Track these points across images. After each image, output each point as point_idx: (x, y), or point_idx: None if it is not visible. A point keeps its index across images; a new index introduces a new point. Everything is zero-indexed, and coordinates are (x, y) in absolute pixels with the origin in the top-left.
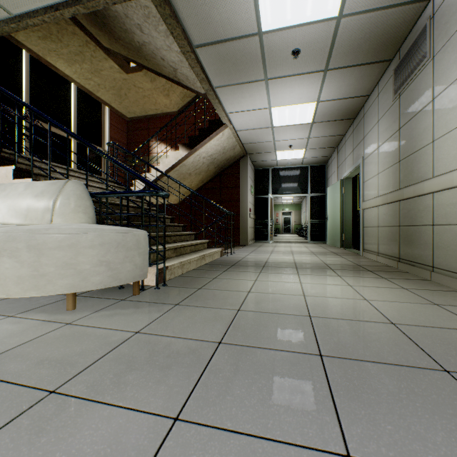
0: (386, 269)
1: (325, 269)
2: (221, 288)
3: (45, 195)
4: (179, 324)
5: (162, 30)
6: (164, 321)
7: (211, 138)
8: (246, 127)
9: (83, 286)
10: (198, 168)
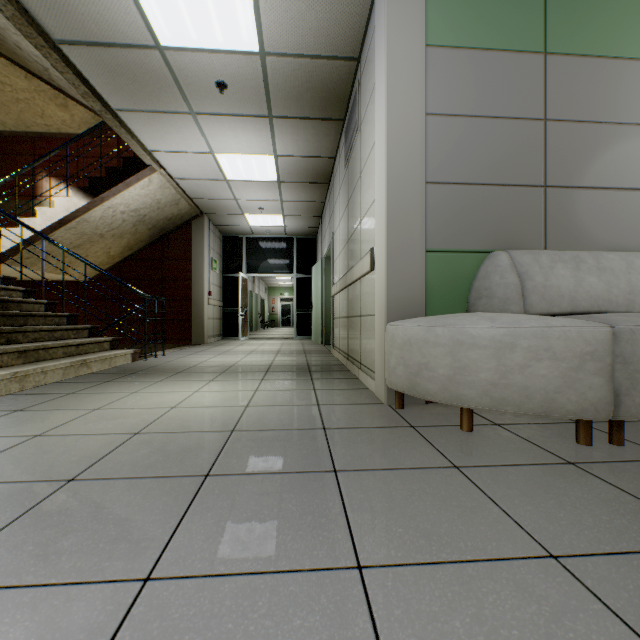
0: (332, 368)
1: (259, 372)
2: (59, 407)
3: None
4: None
5: None
6: None
7: (130, 185)
8: (188, 175)
9: None
10: (117, 227)
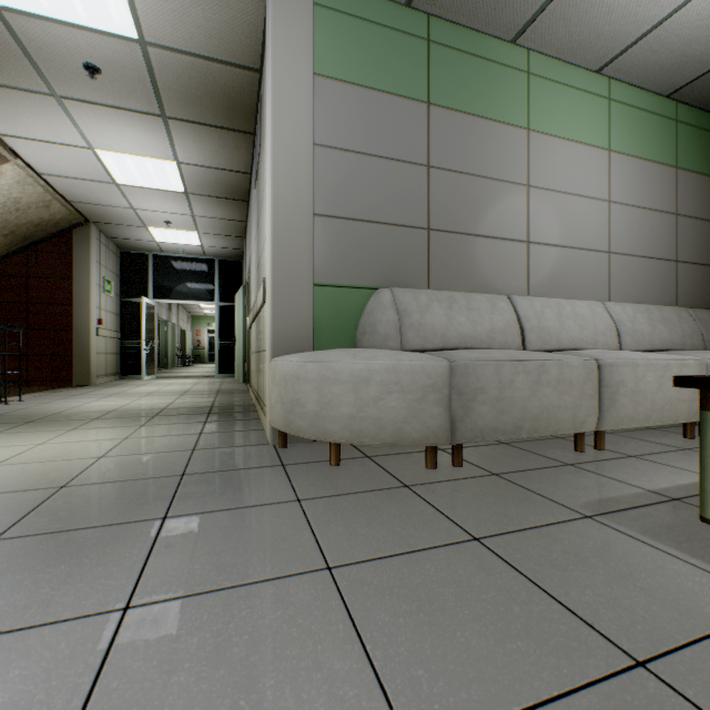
0: (238, 409)
1: (144, 417)
2: None
3: None
4: None
5: None
6: None
7: None
8: (61, 171)
9: None
10: None
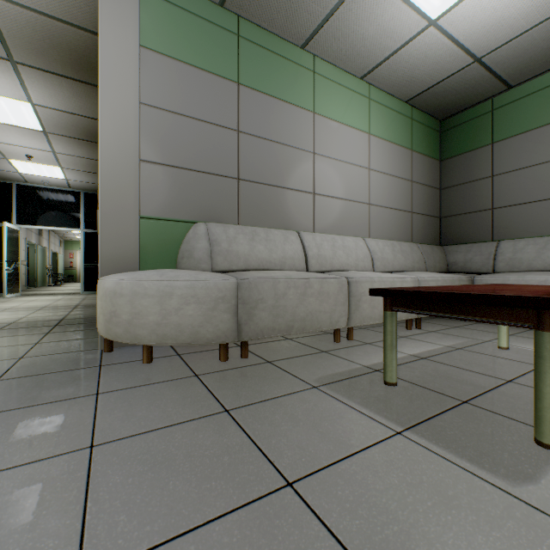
0: (86, 321)
1: None
2: None
3: None
4: None
5: None
6: None
7: None
8: None
9: None
10: None
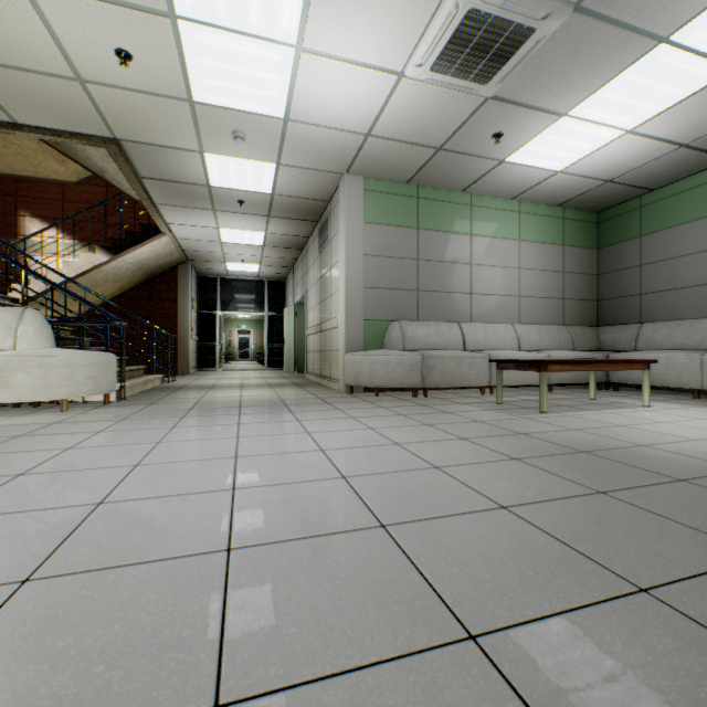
0: (311, 384)
1: (266, 386)
2: (179, 398)
3: (0, 322)
4: (162, 408)
5: (104, 152)
6: (151, 408)
7: (144, 245)
8: (190, 237)
9: (78, 394)
10: (120, 274)
